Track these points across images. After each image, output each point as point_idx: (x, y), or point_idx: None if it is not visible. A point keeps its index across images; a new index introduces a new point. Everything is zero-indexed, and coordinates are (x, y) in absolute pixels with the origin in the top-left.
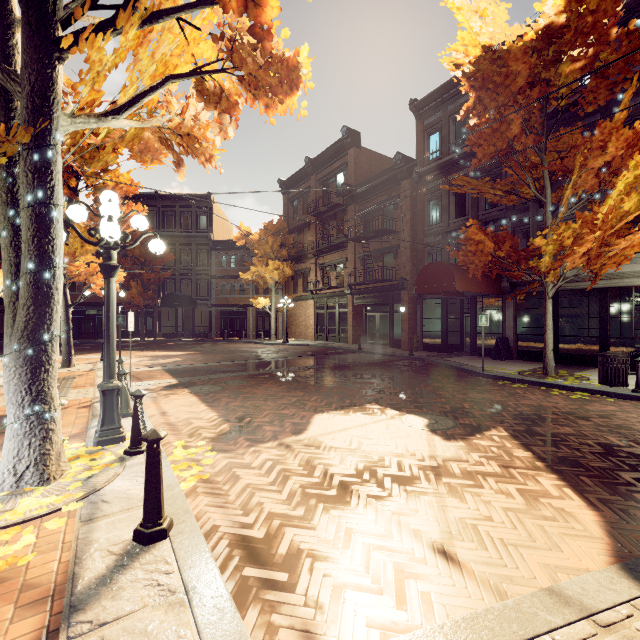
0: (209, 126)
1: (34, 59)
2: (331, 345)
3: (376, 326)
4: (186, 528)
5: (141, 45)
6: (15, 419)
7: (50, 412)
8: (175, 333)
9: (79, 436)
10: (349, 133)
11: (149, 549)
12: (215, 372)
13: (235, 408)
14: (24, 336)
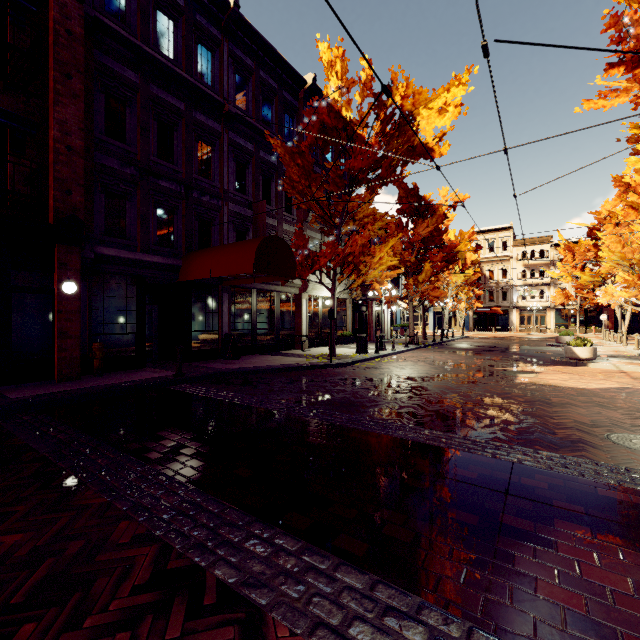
0: None
1: None
2: None
3: None
4: None
5: None
6: None
7: None
8: None
9: None
10: None
11: None
12: None
13: None
14: None
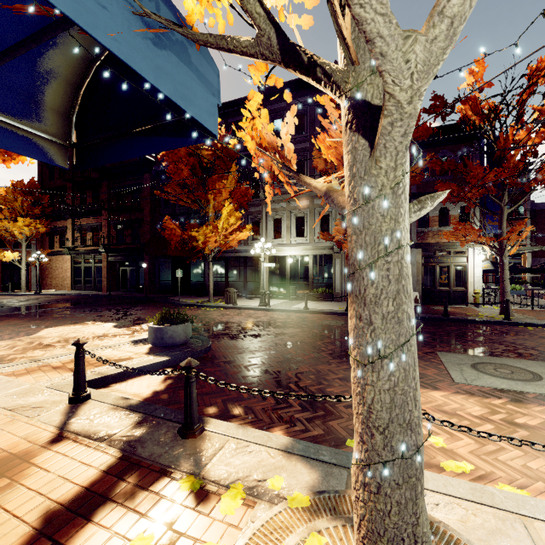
0: None
1: None
2: (86, 293)
3: (128, 277)
4: None
5: None
6: None
7: None
8: None
9: None
10: None
11: None
12: None
13: None
14: None
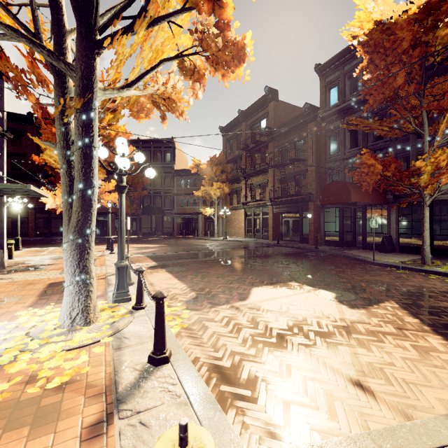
0: (181, 91)
1: (83, 55)
2: (257, 241)
3: (289, 228)
4: (180, 357)
5: (145, 41)
6: (70, 283)
7: (90, 279)
8: (150, 232)
9: (102, 297)
10: (270, 91)
11: (159, 369)
12: (180, 258)
13: (197, 282)
14: (76, 231)
